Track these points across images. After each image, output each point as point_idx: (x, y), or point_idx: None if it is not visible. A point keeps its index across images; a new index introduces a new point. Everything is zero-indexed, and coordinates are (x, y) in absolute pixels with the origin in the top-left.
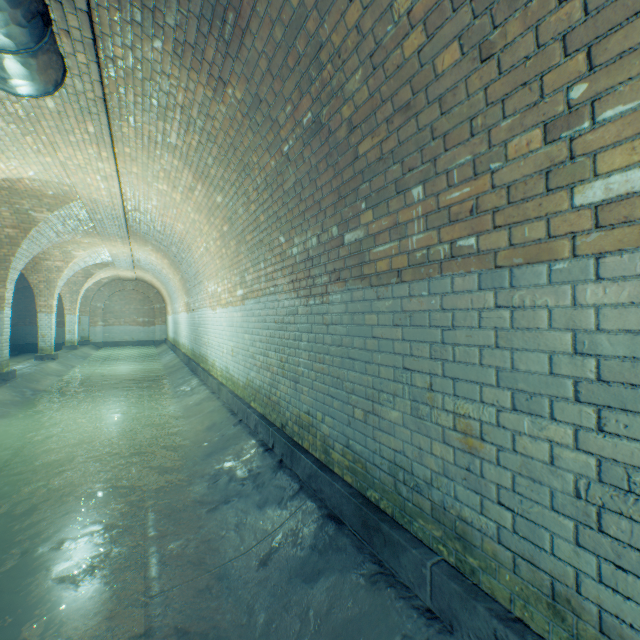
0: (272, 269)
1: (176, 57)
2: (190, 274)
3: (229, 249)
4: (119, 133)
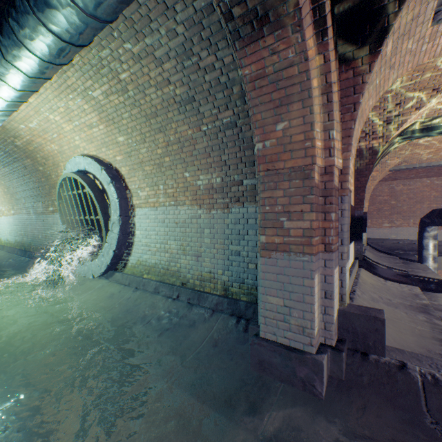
0: (22, 207)
1: None
2: None
3: (8, 196)
4: None
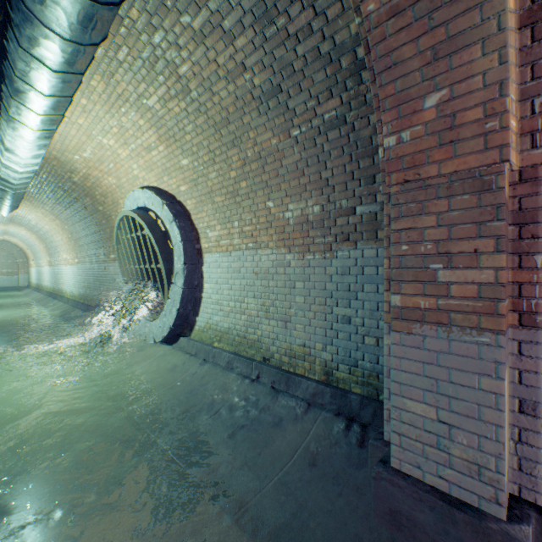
0: (86, 255)
1: (51, 200)
2: (53, 246)
3: (72, 243)
4: (23, 202)
